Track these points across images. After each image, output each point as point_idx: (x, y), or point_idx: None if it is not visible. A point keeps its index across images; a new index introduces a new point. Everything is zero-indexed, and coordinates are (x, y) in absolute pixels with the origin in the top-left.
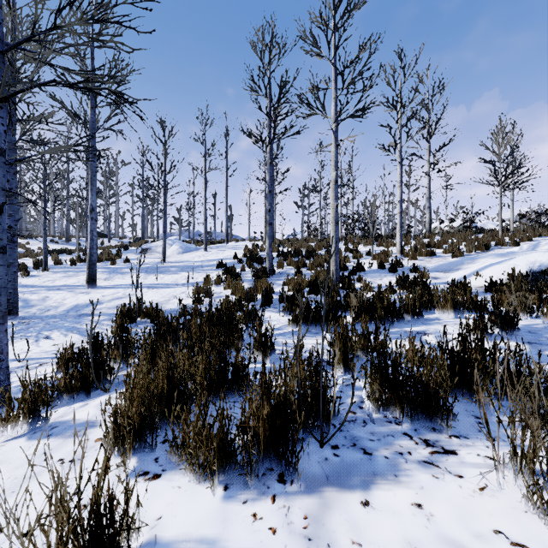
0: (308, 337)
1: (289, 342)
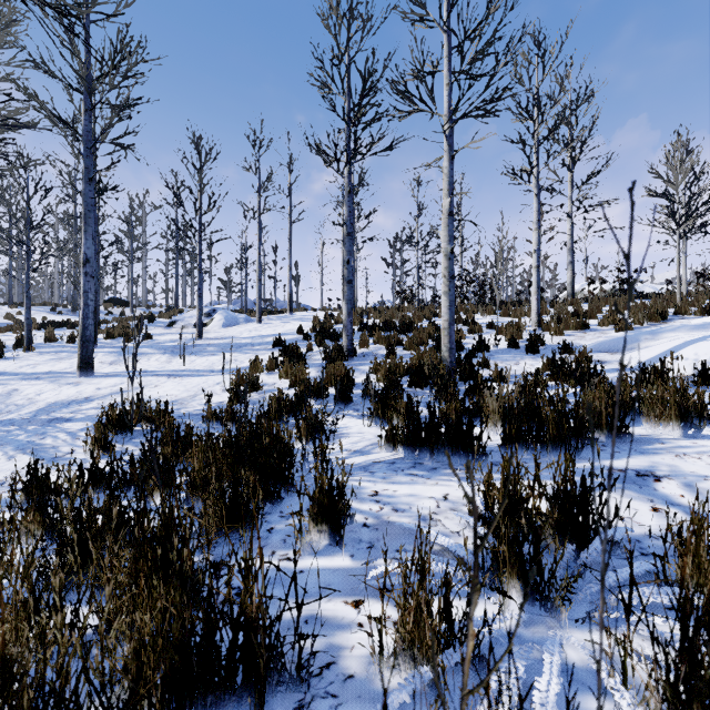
0: (420, 480)
1: (384, 490)
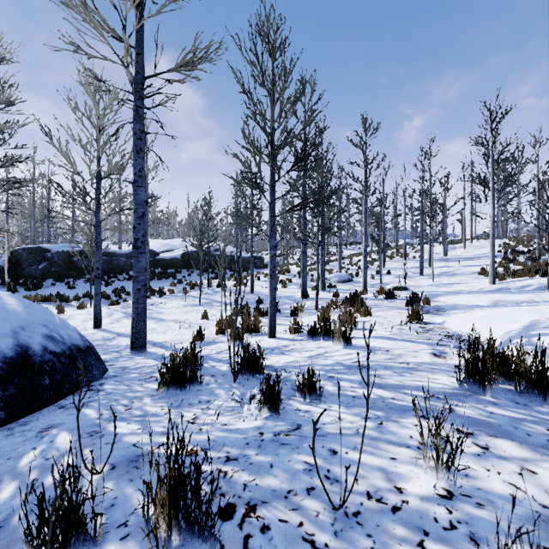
0: None
1: None
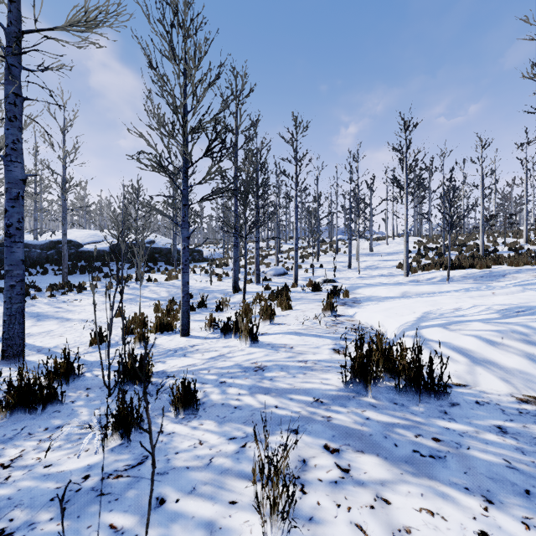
0: None
1: None
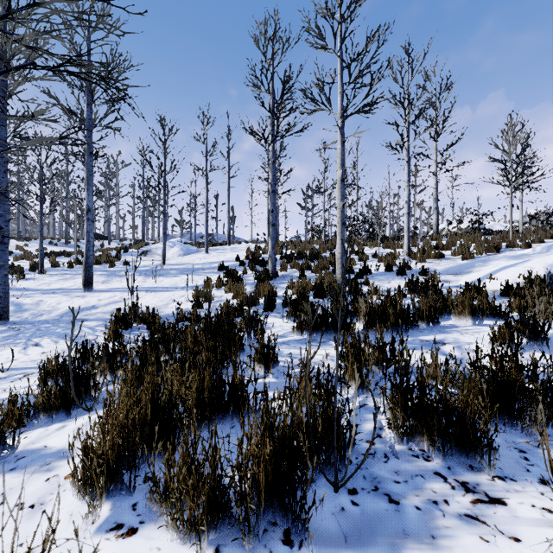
0: (315, 347)
1: (294, 352)
